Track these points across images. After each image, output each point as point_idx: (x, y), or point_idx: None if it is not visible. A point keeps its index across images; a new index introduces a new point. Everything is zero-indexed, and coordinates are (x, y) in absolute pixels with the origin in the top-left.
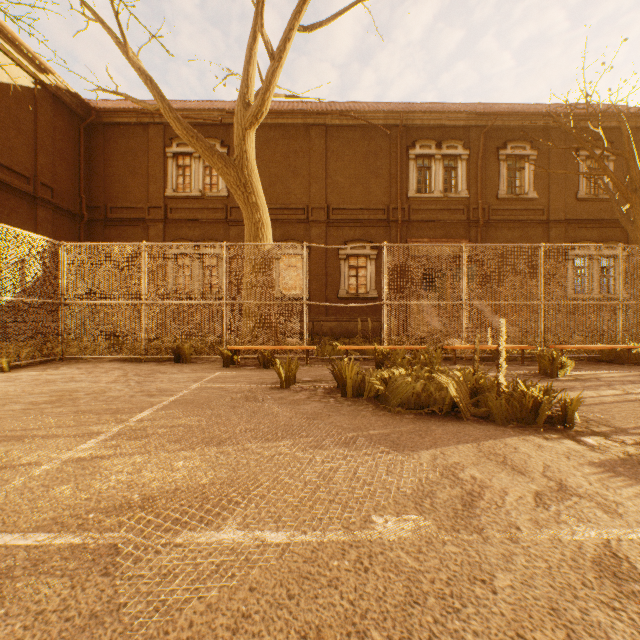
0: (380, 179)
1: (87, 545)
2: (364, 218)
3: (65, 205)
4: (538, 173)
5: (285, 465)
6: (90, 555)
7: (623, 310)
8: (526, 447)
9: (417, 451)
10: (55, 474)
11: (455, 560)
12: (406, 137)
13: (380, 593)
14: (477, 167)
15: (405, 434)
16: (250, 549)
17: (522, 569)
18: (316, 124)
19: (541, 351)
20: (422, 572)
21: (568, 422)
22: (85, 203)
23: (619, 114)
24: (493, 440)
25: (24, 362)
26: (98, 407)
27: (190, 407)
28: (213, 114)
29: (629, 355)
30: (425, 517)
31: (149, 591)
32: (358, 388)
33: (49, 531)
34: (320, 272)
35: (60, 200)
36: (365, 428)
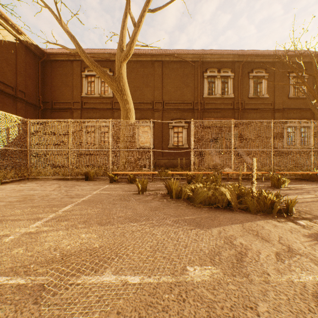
0: (189, 88)
1: (27, 284)
2: (181, 107)
3: (31, 101)
4: (269, 85)
5: (140, 236)
6: (28, 290)
7: (313, 154)
8: (268, 226)
9: (210, 228)
10: (16, 241)
11: (234, 294)
12: (202, 67)
13: (192, 316)
14: (238, 82)
15: (203, 219)
16: (118, 287)
17: (273, 300)
18: (157, 60)
19: (272, 174)
20: (216, 302)
21: (289, 212)
22: (41, 100)
23: (311, 54)
24: (250, 222)
25: (8, 180)
26: (43, 204)
27: (91, 204)
28: (105, 55)
29: (316, 176)
30: (216, 267)
31: (59, 314)
32: (178, 194)
33: (7, 275)
34: (159, 135)
35: (29, 98)
36: (182, 215)
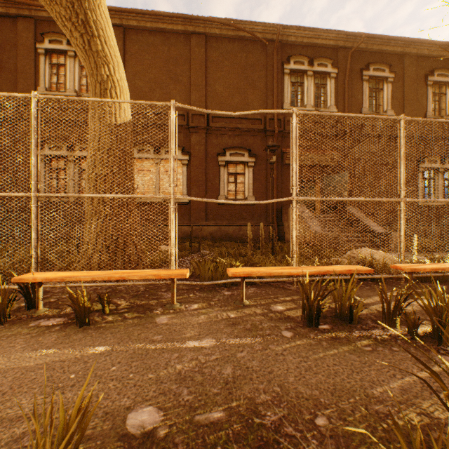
0: (257, 91)
1: None
2: (242, 127)
3: None
4: (394, 94)
5: None
6: None
7: None
8: None
9: None
10: None
11: None
12: (281, 53)
13: None
14: (344, 85)
15: None
16: None
17: None
18: (196, 32)
19: None
20: None
21: None
22: None
23: None
24: None
25: None
26: None
27: None
28: None
29: None
30: None
31: None
32: None
33: None
34: (200, 178)
35: None
36: None
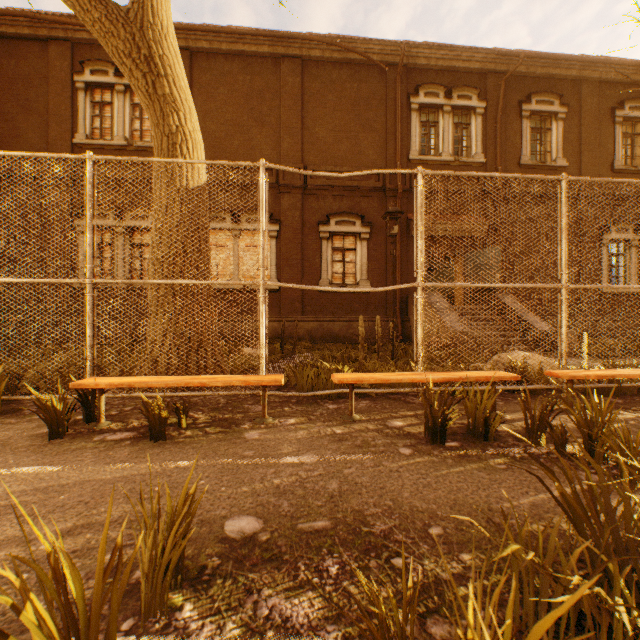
0: (373, 134)
1: None
2: (353, 185)
3: None
4: (567, 136)
5: None
6: None
7: None
8: None
9: None
10: None
11: None
12: (407, 81)
13: None
14: (496, 124)
15: None
16: None
17: None
18: (289, 55)
19: None
20: None
21: None
22: None
23: None
24: None
25: None
26: None
27: None
28: None
29: None
30: None
31: None
32: None
33: None
34: (294, 255)
35: None
36: None
